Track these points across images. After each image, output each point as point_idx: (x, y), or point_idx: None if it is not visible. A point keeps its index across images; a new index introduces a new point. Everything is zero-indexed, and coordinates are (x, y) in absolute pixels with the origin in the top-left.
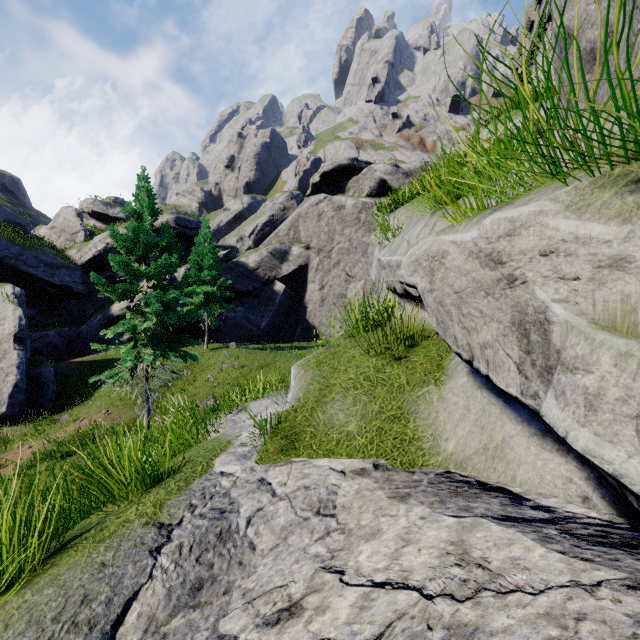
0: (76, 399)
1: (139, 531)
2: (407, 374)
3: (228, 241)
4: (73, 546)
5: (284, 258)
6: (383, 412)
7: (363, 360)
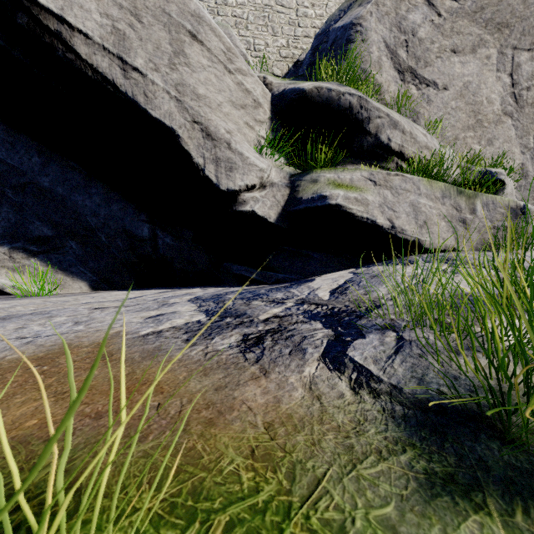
0: None
1: None
2: None
3: None
4: None
5: None
6: None
7: None
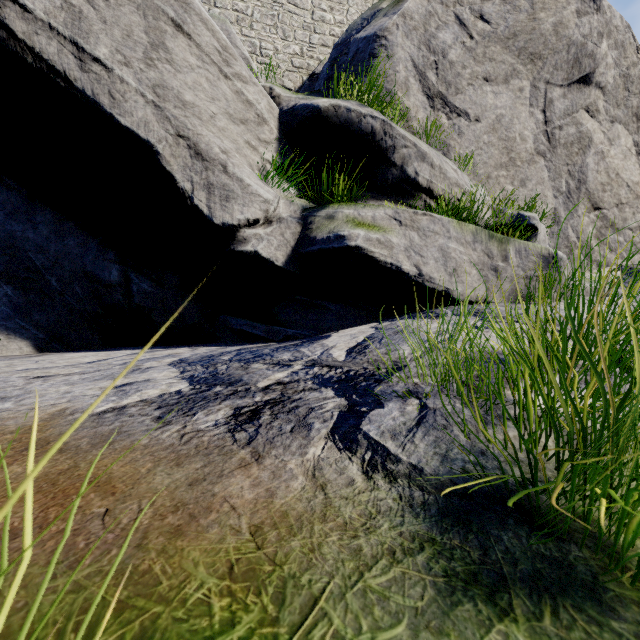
0: None
1: None
2: None
3: None
4: None
5: None
6: None
7: None
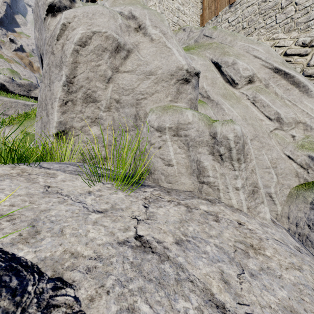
0: None
1: None
2: None
3: None
4: None
5: None
6: None
7: None
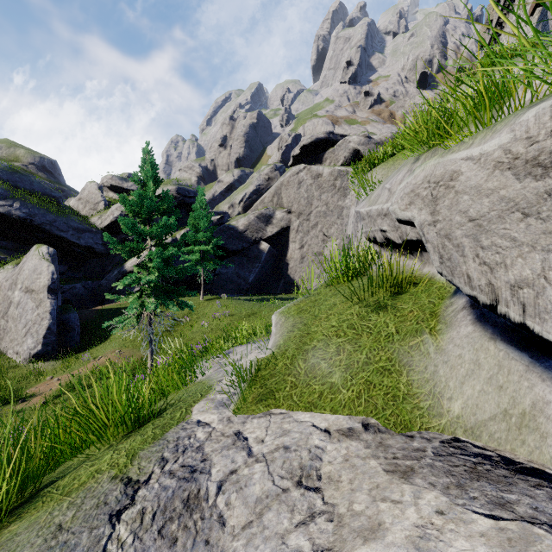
0: (96, 340)
1: (106, 486)
2: (395, 322)
3: (221, 208)
4: (44, 495)
5: (269, 221)
6: (370, 363)
7: (345, 307)
